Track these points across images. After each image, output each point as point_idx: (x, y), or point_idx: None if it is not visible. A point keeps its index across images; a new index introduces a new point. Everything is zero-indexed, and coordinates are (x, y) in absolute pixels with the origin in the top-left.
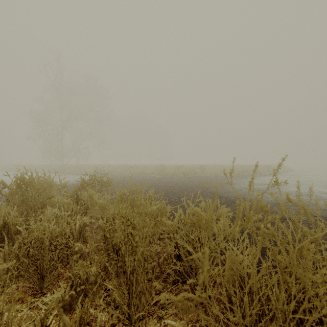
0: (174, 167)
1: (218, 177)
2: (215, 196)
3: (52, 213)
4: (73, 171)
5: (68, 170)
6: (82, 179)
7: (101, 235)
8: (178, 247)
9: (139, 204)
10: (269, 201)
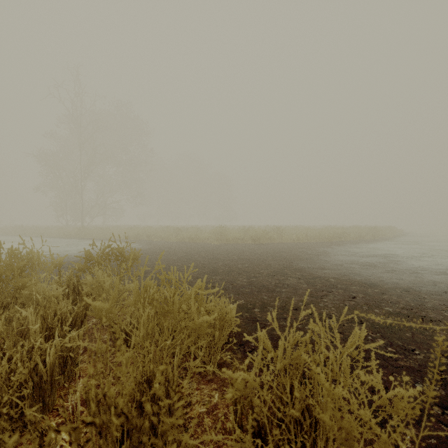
0: (240, 230)
1: (303, 243)
2: (304, 276)
3: (2, 329)
4: (96, 235)
5: (89, 234)
6: (86, 252)
7: (85, 394)
8: (258, 422)
9: (175, 310)
10: (389, 284)
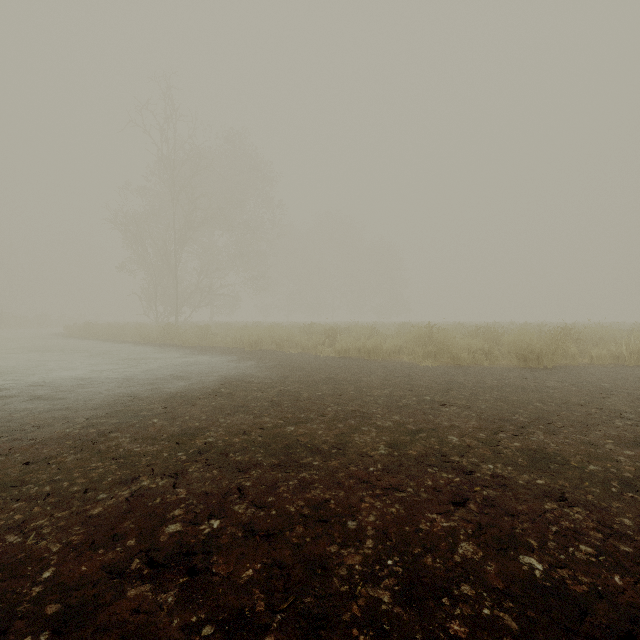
0: (469, 333)
1: None
2: None
3: None
4: (188, 340)
5: (177, 337)
6: None
7: None
8: None
9: None
10: None
